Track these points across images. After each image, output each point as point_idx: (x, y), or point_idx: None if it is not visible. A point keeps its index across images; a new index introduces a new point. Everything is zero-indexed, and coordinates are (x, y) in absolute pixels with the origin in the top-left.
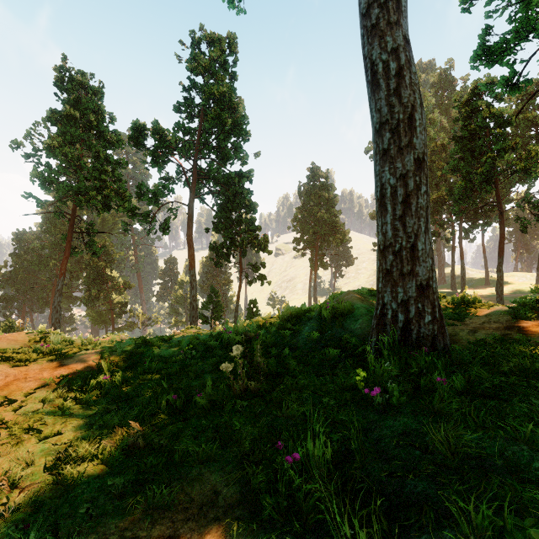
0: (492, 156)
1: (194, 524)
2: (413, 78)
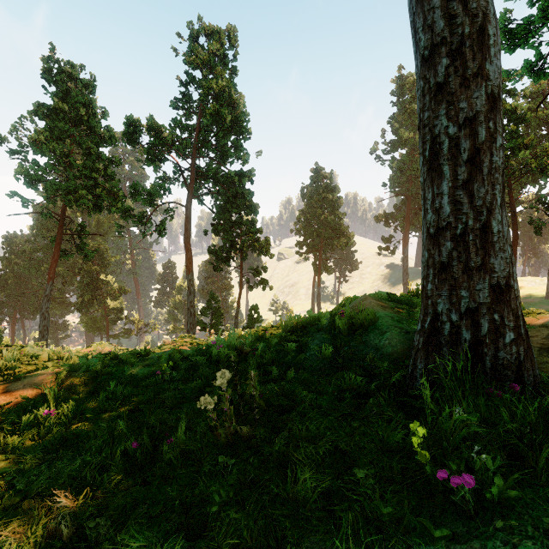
0: (505, 154)
1: None
2: None
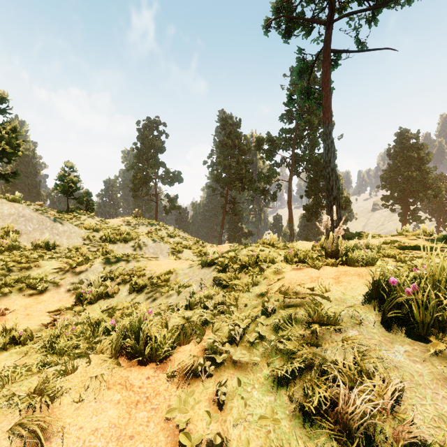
0: None
1: None
2: (333, 178)
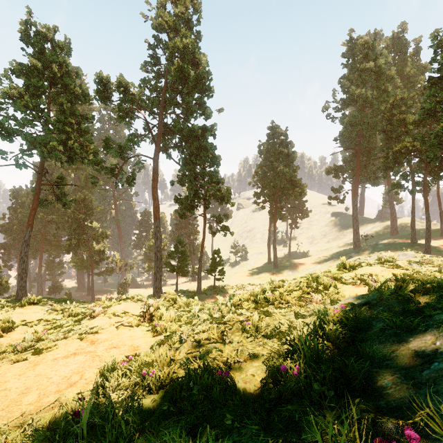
0: None
1: None
2: None
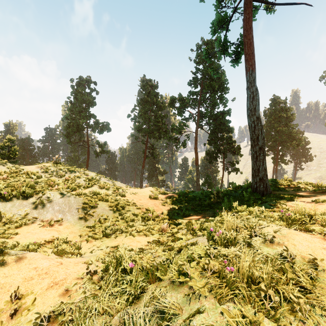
0: None
1: (206, 215)
2: (259, 127)
